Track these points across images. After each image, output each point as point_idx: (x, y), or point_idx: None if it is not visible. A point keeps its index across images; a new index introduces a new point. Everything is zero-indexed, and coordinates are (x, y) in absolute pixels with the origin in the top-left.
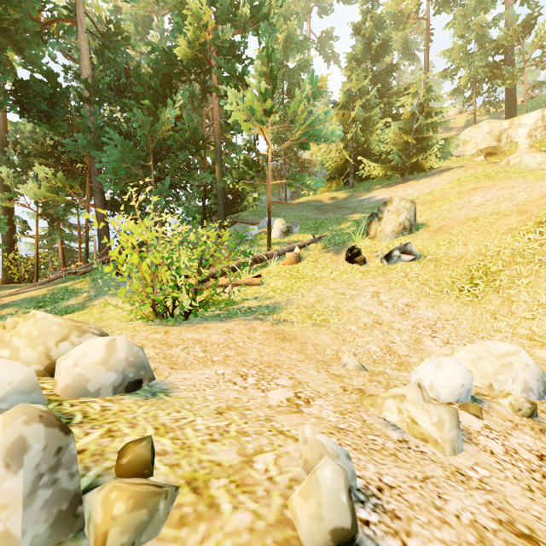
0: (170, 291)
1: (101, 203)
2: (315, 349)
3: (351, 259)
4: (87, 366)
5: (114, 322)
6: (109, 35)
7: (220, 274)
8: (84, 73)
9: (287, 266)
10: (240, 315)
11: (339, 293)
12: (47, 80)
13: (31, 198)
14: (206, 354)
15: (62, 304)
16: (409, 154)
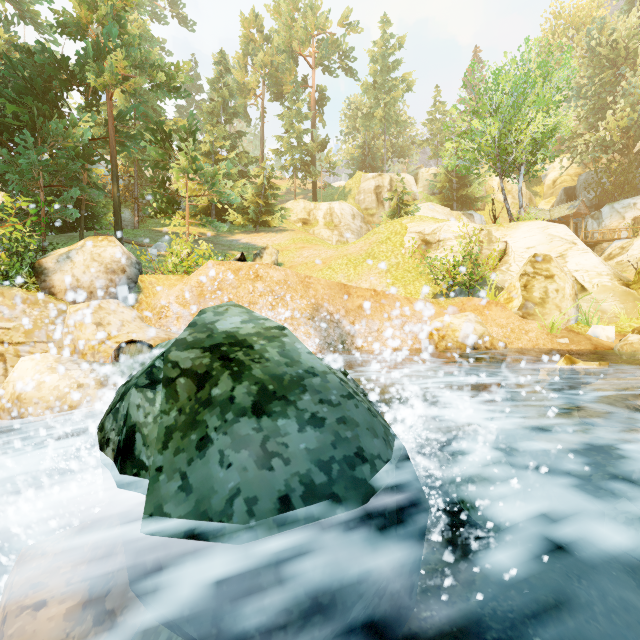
0: None
1: None
2: None
3: None
4: None
5: None
6: None
7: None
8: None
9: None
10: None
11: None
12: None
13: None
14: None
15: None
16: (260, 212)
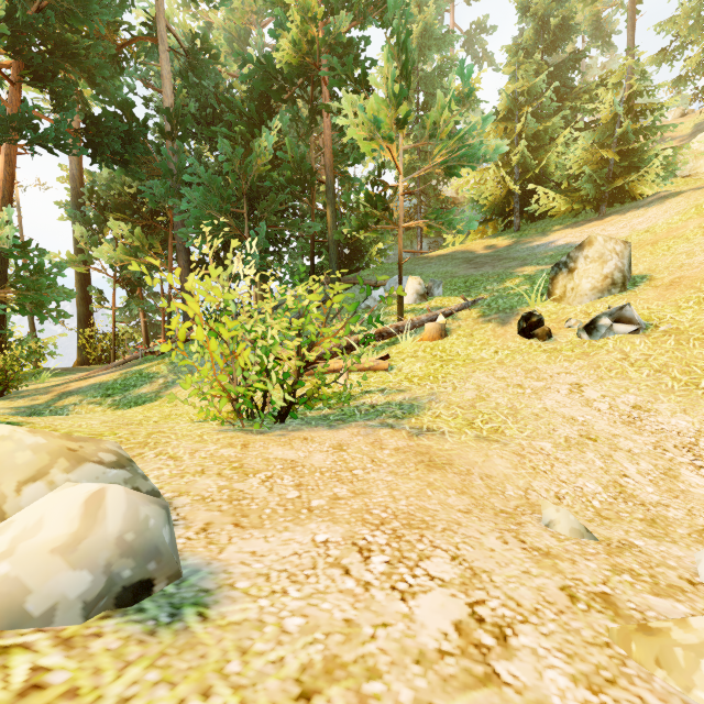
0: (254, 380)
1: (185, 264)
2: (486, 485)
3: (528, 332)
4: (28, 558)
5: (181, 424)
6: (195, 52)
7: (329, 355)
8: (166, 103)
9: (427, 343)
10: (358, 417)
11: (513, 385)
12: (122, 114)
13: (106, 261)
14: (299, 492)
15: (134, 392)
16: (607, 177)
